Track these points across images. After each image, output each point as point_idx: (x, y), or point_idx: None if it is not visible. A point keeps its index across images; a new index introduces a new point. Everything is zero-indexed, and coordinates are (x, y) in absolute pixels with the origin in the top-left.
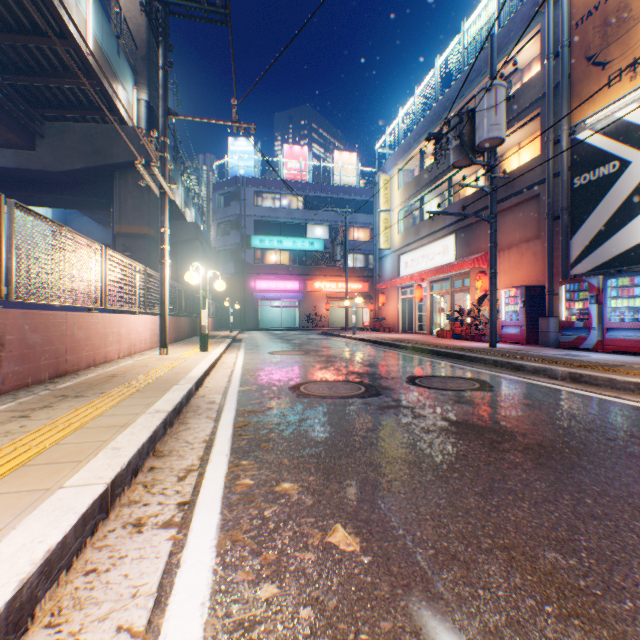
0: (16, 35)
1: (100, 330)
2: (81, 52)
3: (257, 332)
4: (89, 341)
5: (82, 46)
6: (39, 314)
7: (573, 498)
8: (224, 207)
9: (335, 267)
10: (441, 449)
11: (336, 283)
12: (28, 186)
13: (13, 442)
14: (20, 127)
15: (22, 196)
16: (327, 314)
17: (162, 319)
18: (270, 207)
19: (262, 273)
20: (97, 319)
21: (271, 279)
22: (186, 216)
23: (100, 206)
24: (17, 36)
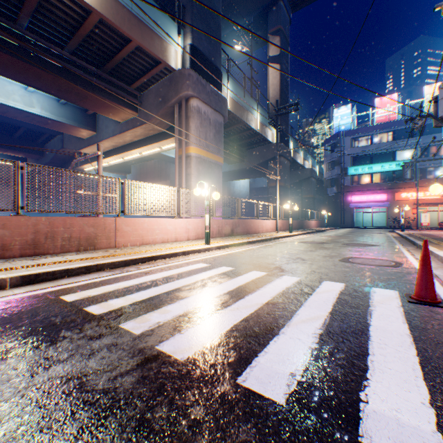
0: (239, 134)
1: (256, 224)
2: (255, 131)
3: (347, 229)
4: (254, 227)
5: (255, 129)
6: (244, 220)
7: (308, 250)
8: (330, 152)
9: (421, 180)
10: (304, 247)
11: (423, 192)
12: (242, 173)
13: (241, 238)
14: (240, 156)
15: (240, 177)
16: (413, 217)
17: (275, 221)
18: (361, 146)
19: (355, 191)
20: (256, 221)
21: (362, 194)
22: (304, 166)
23: (263, 175)
24: (239, 134)
